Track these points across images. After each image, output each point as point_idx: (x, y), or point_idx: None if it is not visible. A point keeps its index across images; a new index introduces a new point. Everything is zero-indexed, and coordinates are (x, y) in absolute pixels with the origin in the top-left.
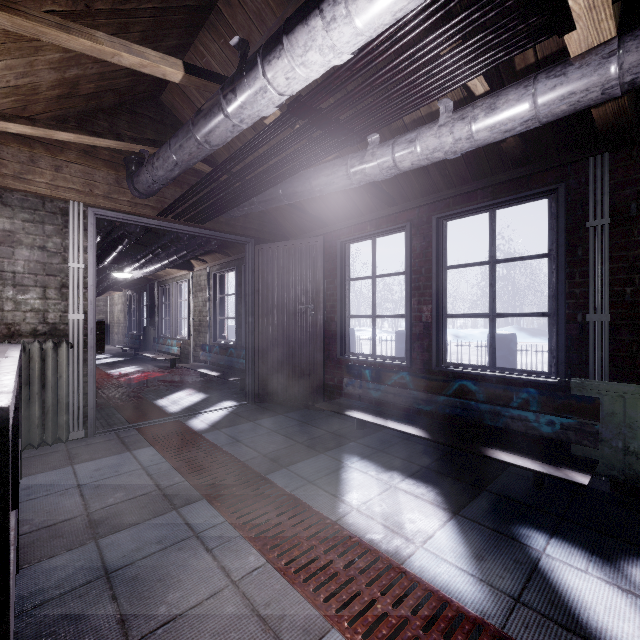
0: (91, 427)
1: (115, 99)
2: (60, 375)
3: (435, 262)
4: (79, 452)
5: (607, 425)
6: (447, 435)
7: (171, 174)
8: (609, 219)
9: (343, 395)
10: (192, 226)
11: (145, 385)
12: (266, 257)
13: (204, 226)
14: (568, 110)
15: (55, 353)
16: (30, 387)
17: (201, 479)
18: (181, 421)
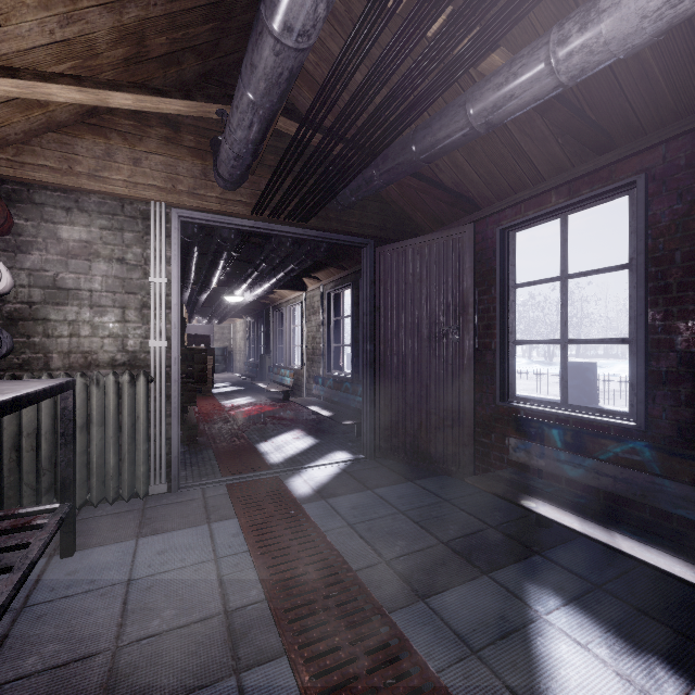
0: (175, 480)
1: (198, 65)
2: (137, 415)
3: None
4: (153, 516)
5: None
6: None
7: (251, 132)
8: None
9: (505, 461)
10: (294, 226)
11: (252, 421)
12: (389, 262)
13: (309, 225)
14: None
15: (132, 388)
16: (105, 429)
17: (288, 601)
18: (280, 478)
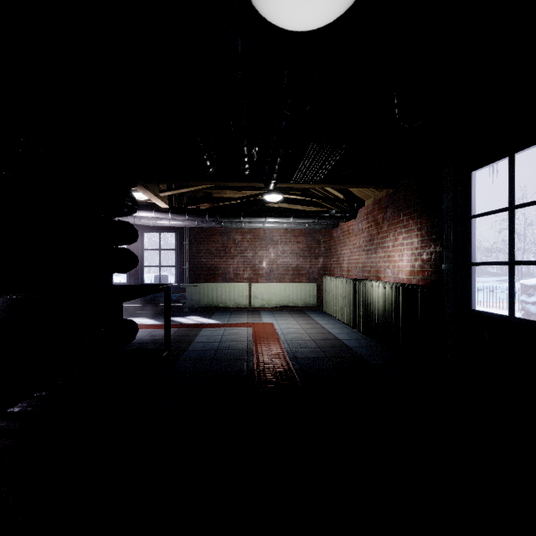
0: None
1: None
2: None
3: (140, 247)
4: None
5: (188, 294)
6: (147, 304)
7: None
8: (188, 243)
9: None
10: None
11: None
12: None
13: None
14: (176, 226)
15: None
16: None
17: None
18: None
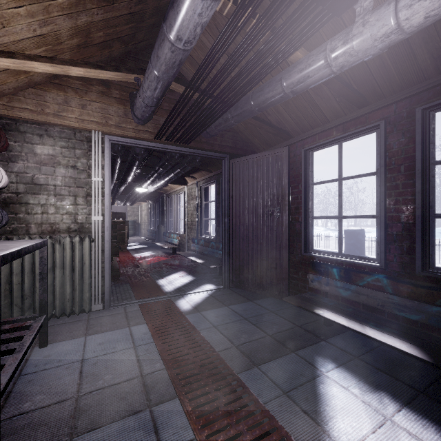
0: (107, 302)
1: (122, 48)
2: (84, 262)
3: (420, 157)
4: (94, 323)
5: None
6: None
7: (156, 93)
8: None
9: (307, 288)
10: (180, 146)
11: (153, 266)
12: (238, 169)
13: (189, 146)
14: None
15: (81, 245)
16: (64, 270)
17: (178, 369)
18: (172, 300)
